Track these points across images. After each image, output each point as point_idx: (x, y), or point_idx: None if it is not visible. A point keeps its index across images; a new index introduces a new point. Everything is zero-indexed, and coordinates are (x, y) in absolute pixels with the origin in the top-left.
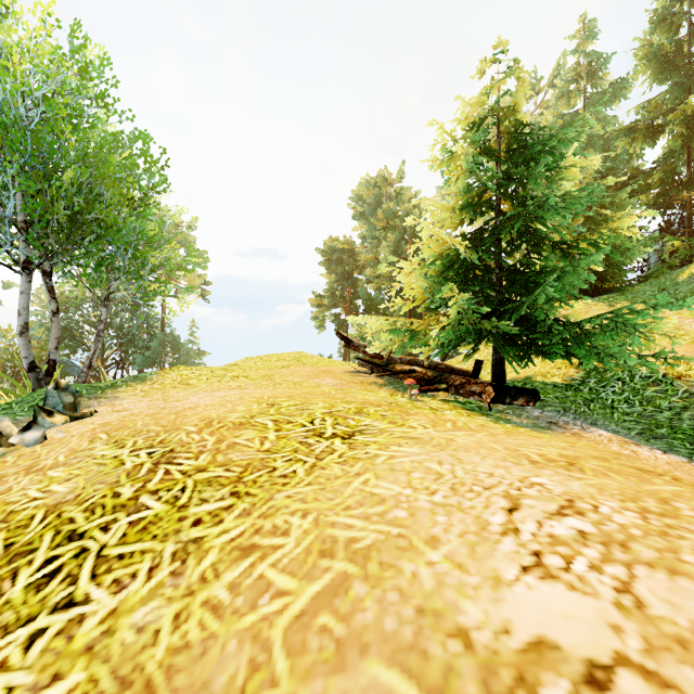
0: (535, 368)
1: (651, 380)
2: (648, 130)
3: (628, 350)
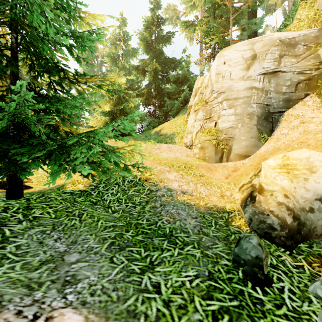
0: (74, 176)
1: (133, 183)
2: (143, 71)
3: (119, 164)
